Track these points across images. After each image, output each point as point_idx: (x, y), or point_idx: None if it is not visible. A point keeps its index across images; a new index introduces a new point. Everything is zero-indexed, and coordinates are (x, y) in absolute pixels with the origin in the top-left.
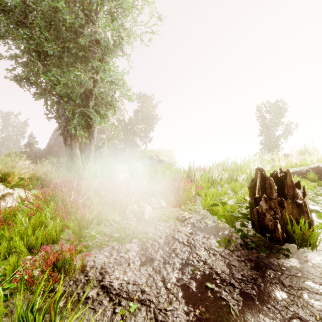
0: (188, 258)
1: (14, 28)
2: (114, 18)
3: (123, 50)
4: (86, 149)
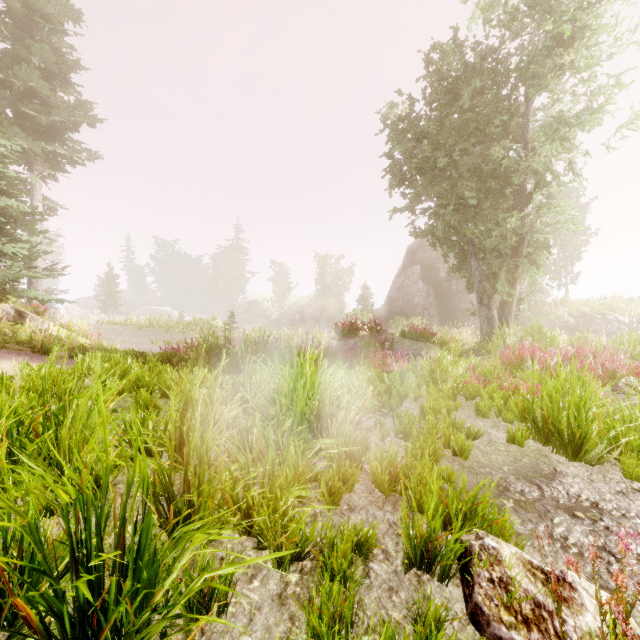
0: None
1: (431, 185)
2: (566, 140)
3: (574, 171)
4: (506, 309)
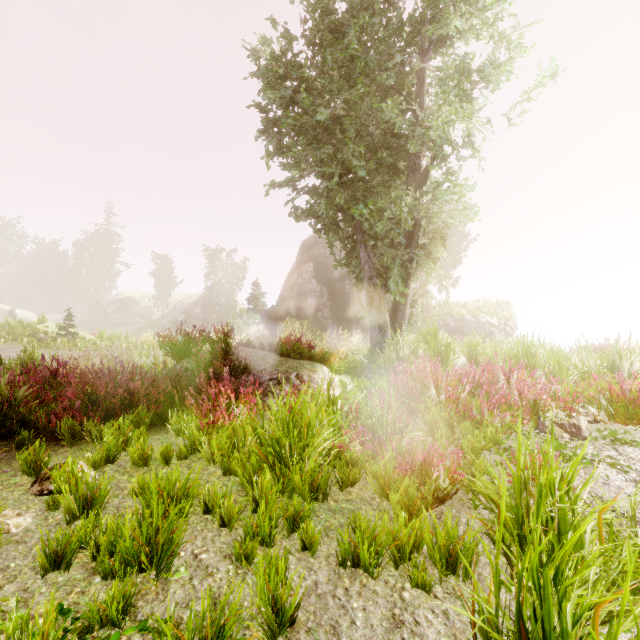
0: None
1: (312, 149)
2: (468, 101)
3: (473, 145)
4: (399, 312)
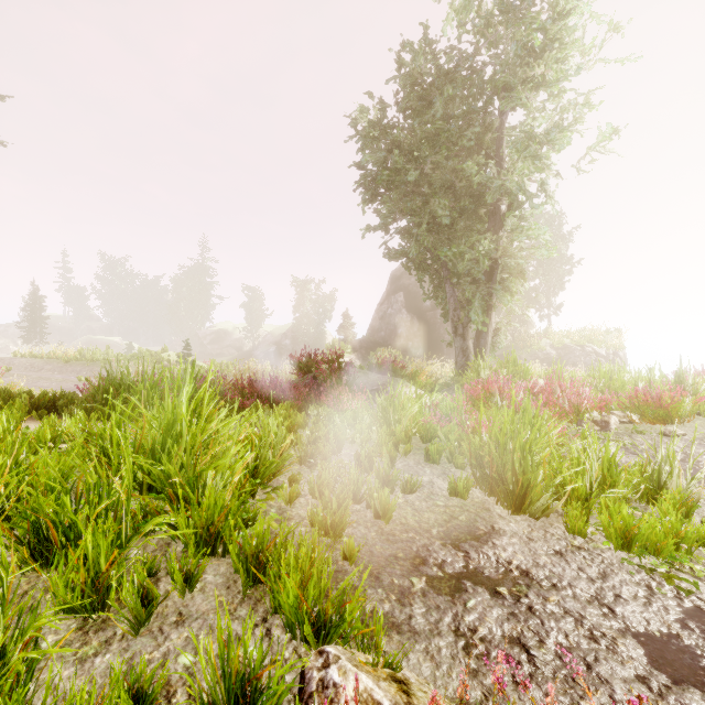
0: (684, 459)
1: (404, 201)
2: (538, 158)
3: (546, 193)
4: (481, 339)
